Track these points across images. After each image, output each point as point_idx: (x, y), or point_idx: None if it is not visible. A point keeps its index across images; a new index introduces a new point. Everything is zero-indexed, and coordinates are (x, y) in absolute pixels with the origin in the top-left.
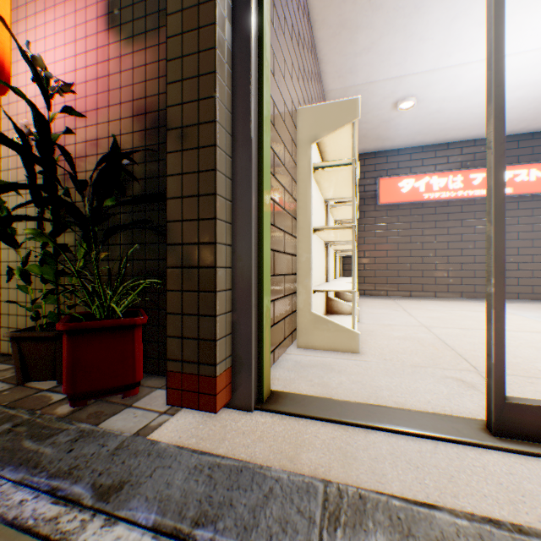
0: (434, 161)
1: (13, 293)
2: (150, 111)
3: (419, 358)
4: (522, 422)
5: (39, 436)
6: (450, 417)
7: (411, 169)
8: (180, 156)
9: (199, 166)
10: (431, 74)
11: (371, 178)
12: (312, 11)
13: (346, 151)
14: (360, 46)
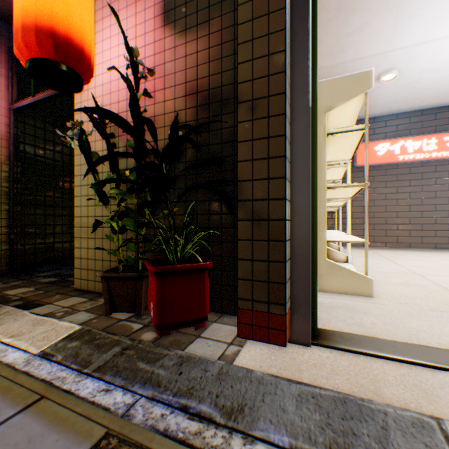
0: (409, 127)
1: (84, 242)
2: (201, 90)
3: (433, 303)
4: None
5: (147, 359)
6: None
7: (386, 134)
8: (250, 125)
9: (269, 132)
10: (416, 48)
11: None
12: None
13: (345, 119)
14: (353, 27)
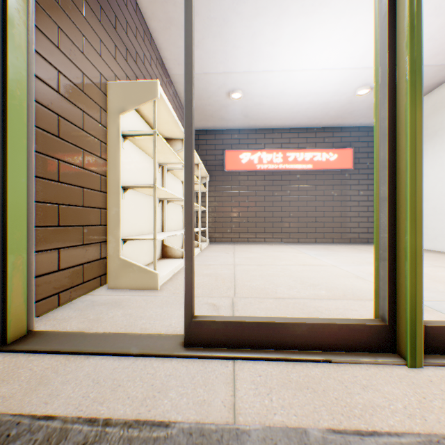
0: (264, 141)
1: None
2: None
3: (202, 290)
4: (203, 333)
5: None
6: (169, 335)
7: (248, 145)
8: None
9: None
10: (249, 75)
11: (220, 150)
12: (141, 3)
13: (170, 125)
14: None
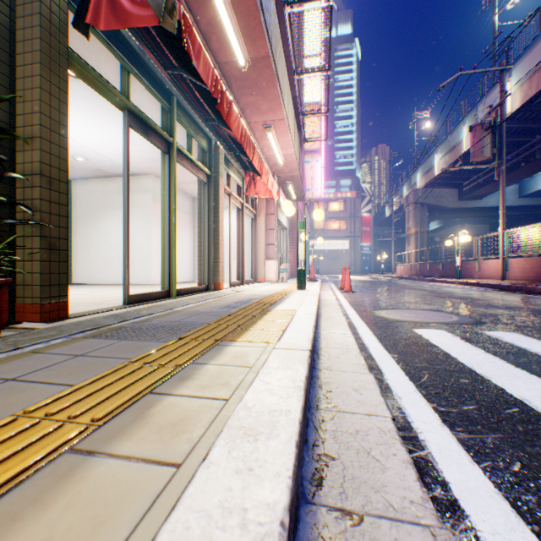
0: None
1: None
2: None
3: None
4: (133, 300)
5: (34, 335)
6: (115, 306)
7: None
8: (50, 192)
9: (61, 201)
10: None
11: None
12: None
13: None
14: None
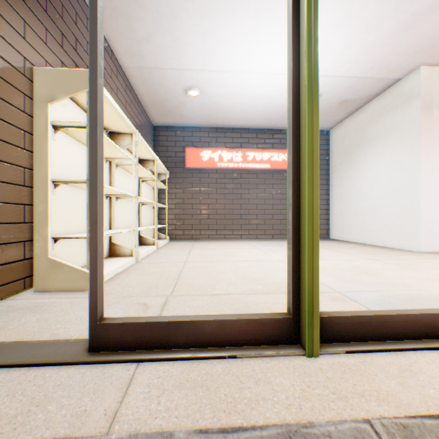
0: (225, 140)
1: None
2: None
3: (140, 289)
4: (110, 337)
5: None
6: (78, 340)
7: (209, 143)
8: None
9: None
10: (204, 73)
11: (181, 147)
12: None
13: (115, 118)
14: (139, 34)
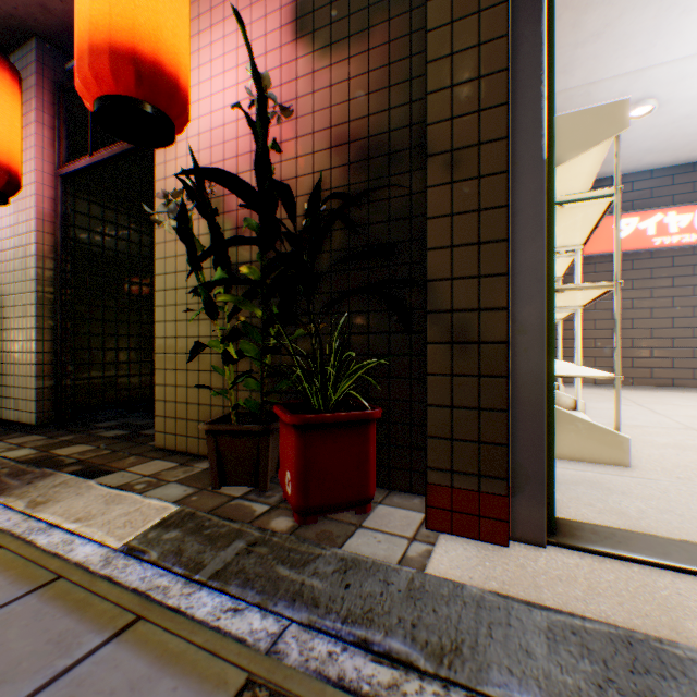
0: (671, 191)
1: (170, 375)
2: (355, 139)
3: None
4: None
5: (291, 562)
6: None
7: (632, 204)
8: (447, 191)
9: (479, 202)
10: (689, 62)
11: None
12: None
13: (575, 180)
14: (586, 31)
